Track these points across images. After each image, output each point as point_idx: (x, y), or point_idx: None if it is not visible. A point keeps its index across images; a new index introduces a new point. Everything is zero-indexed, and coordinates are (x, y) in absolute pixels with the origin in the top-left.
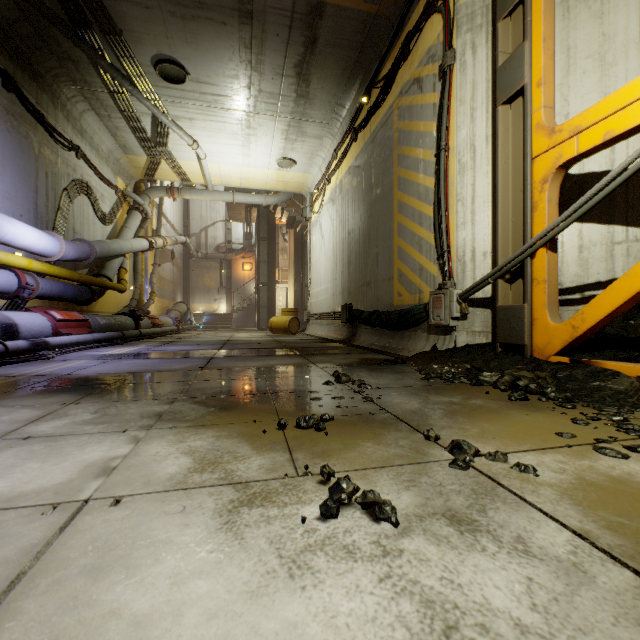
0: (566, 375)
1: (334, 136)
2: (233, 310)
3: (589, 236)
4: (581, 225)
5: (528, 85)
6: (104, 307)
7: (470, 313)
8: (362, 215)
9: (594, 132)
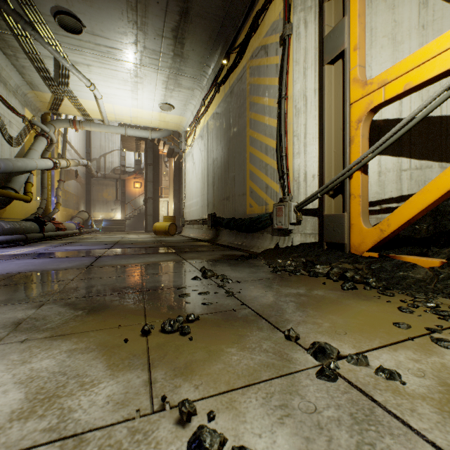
0: (378, 267)
1: (202, 89)
2: (126, 217)
3: (385, 165)
4: (380, 157)
5: (347, 49)
6: (12, 214)
7: (303, 220)
8: (223, 147)
9: (397, 84)
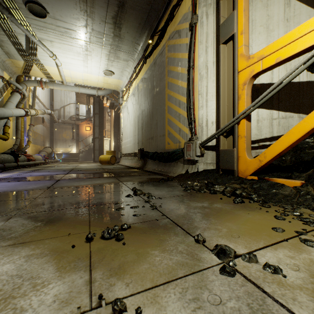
0: (258, 186)
1: (134, 60)
2: (80, 151)
3: (262, 115)
4: (258, 109)
5: (236, 33)
6: None
7: (205, 153)
8: (149, 102)
9: (271, 58)
